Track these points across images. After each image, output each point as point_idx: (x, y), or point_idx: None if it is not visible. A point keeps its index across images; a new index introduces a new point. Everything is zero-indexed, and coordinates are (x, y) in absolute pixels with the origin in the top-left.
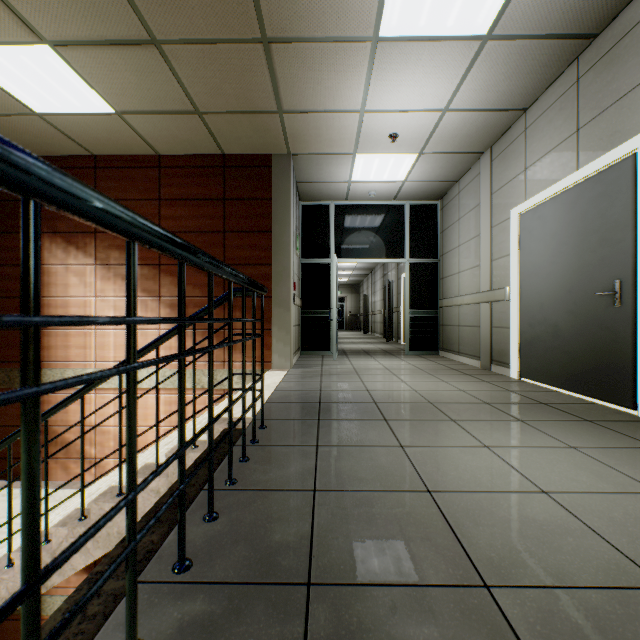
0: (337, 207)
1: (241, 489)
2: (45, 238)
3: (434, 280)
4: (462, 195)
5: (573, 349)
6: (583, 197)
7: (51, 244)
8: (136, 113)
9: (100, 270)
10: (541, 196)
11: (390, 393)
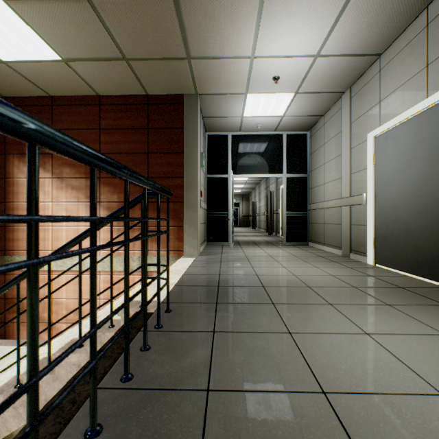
0: (233, 136)
1: (134, 388)
2: (15, 158)
3: (304, 190)
4: (326, 126)
5: (423, 243)
6: (433, 119)
7: (19, 162)
8: (78, 60)
9: (55, 182)
10: (394, 121)
11: (275, 277)
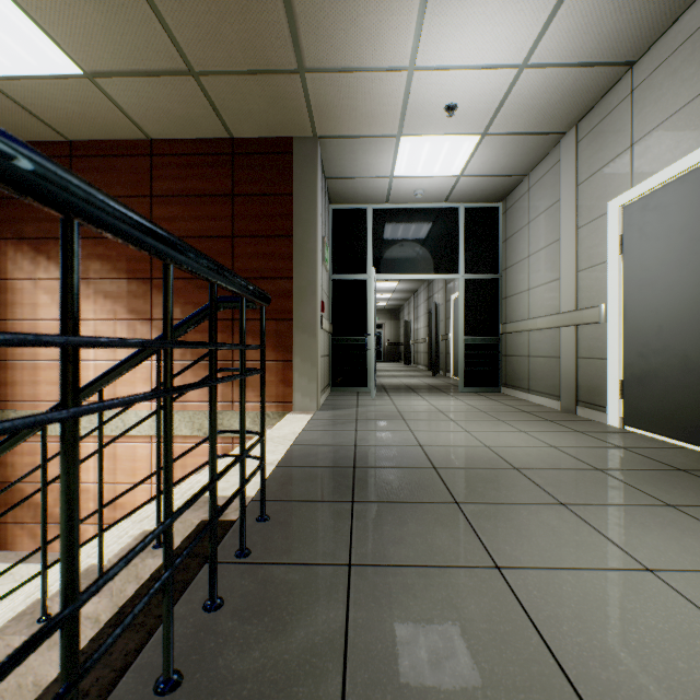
0: (375, 211)
1: None
2: (8, 246)
3: (495, 300)
4: (533, 192)
5: None
6: None
7: (16, 253)
8: (112, 75)
9: None
10: (659, 177)
11: (453, 451)
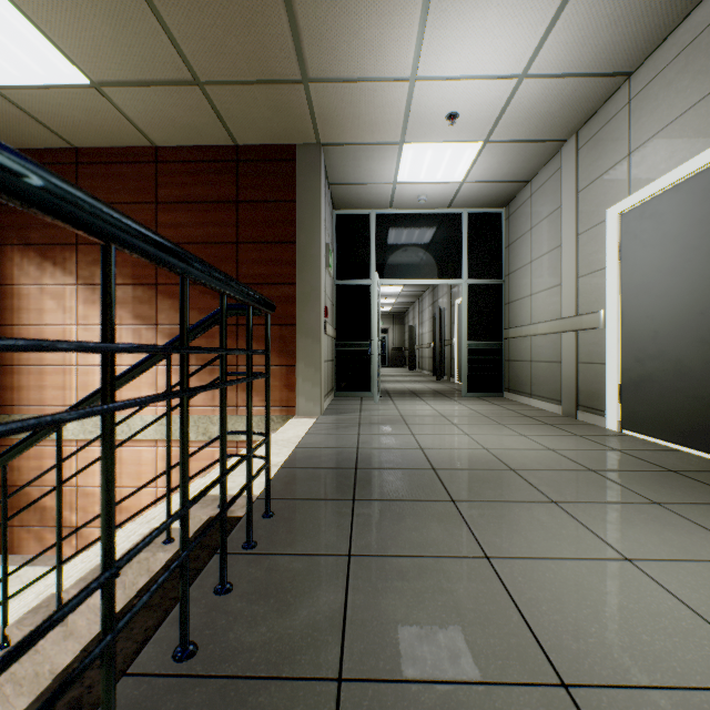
0: (379, 217)
1: (198, 675)
2: (15, 252)
3: (498, 305)
4: (535, 198)
5: (708, 393)
6: None
7: (22, 259)
8: (118, 85)
9: (83, 291)
10: (655, 186)
11: (452, 453)
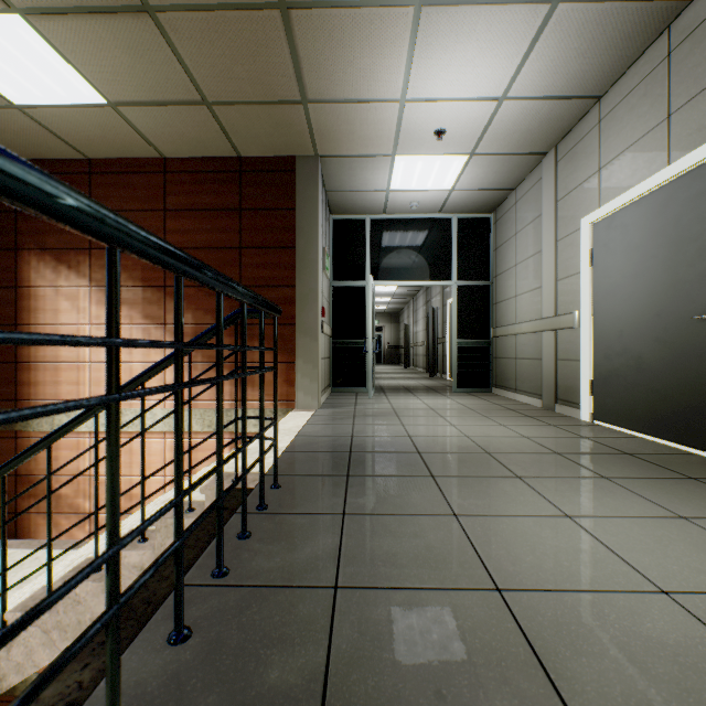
0: (373, 221)
1: (232, 585)
2: (32, 256)
3: (486, 306)
4: (520, 205)
5: (663, 386)
6: (677, 198)
7: (39, 263)
8: (133, 104)
9: (95, 293)
10: (620, 200)
11: (437, 440)
